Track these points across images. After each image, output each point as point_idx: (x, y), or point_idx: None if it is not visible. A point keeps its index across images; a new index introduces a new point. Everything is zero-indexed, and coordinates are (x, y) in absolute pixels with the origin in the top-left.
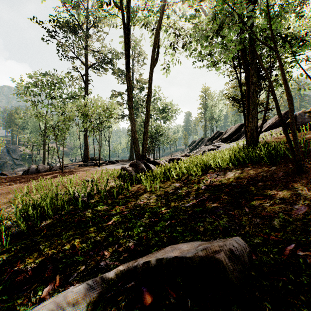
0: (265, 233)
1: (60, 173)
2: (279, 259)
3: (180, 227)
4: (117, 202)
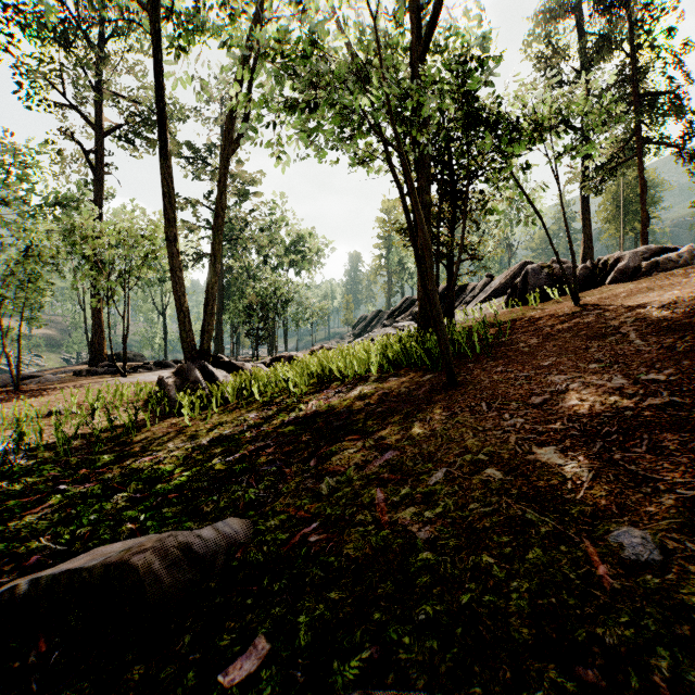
0: (297, 506)
1: (9, 395)
2: (274, 554)
3: (174, 507)
4: (94, 460)
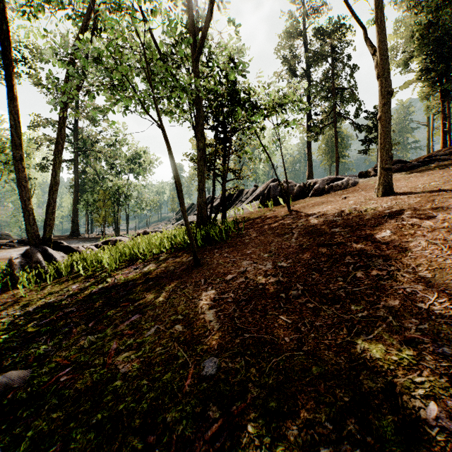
0: (65, 356)
1: None
2: (35, 392)
3: None
4: None
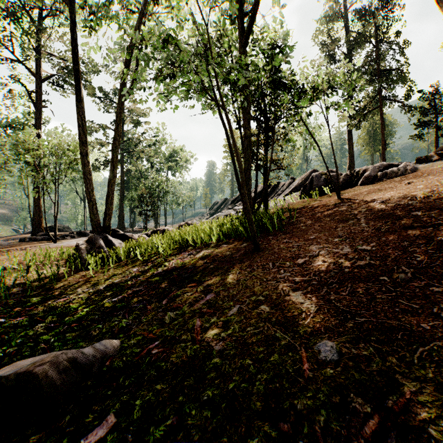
0: (149, 330)
1: None
2: (130, 362)
3: (74, 332)
4: (26, 301)
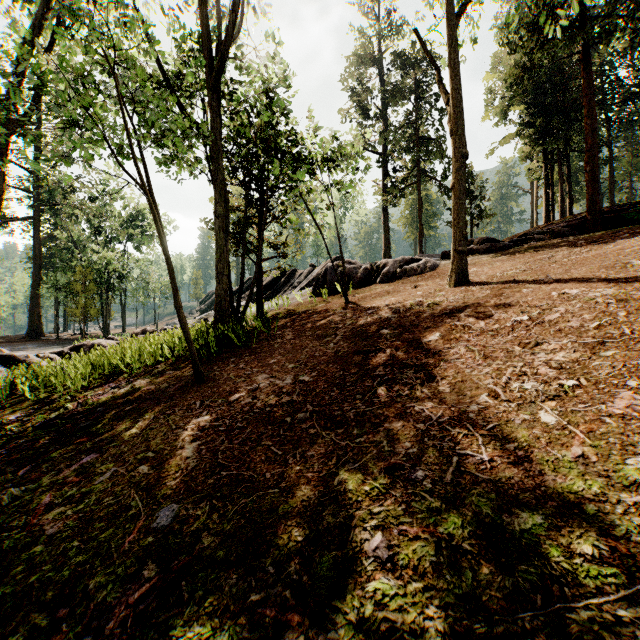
0: None
1: None
2: None
3: None
4: None
